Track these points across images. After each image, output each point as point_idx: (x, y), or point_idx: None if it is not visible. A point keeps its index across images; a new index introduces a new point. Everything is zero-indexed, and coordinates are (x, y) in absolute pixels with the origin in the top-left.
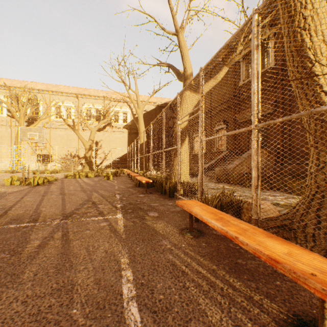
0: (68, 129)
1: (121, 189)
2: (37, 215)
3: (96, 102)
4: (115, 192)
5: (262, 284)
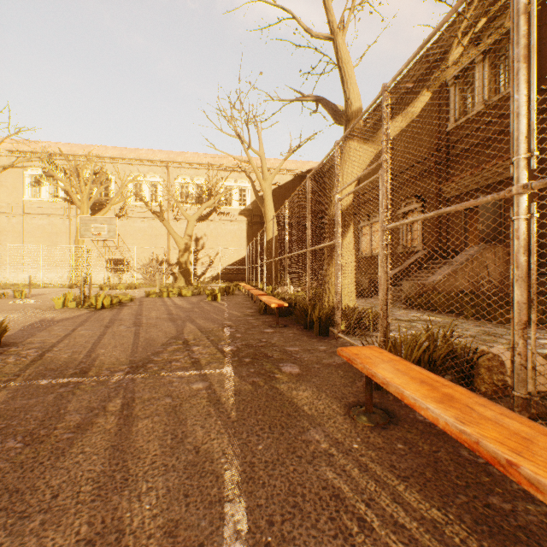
0: (153, 218)
1: (234, 318)
2: (88, 362)
3: (196, 173)
4: (223, 323)
5: None
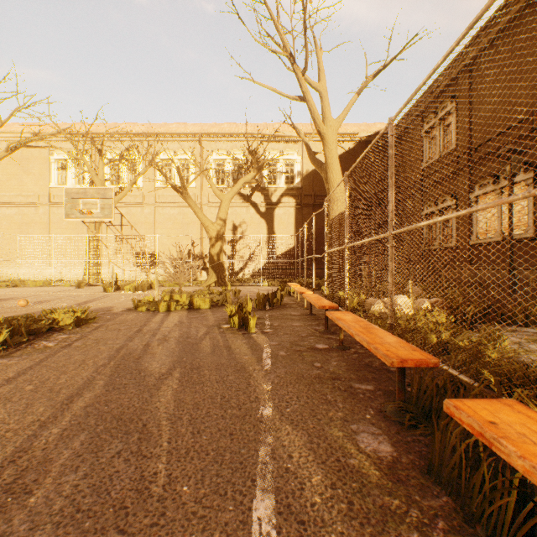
0: (184, 203)
1: None
2: None
3: (233, 147)
4: None
5: None
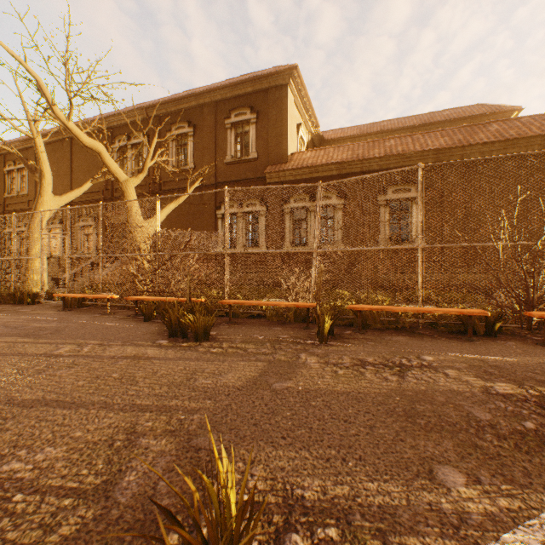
0: None
1: None
2: None
3: None
4: None
5: (99, 312)
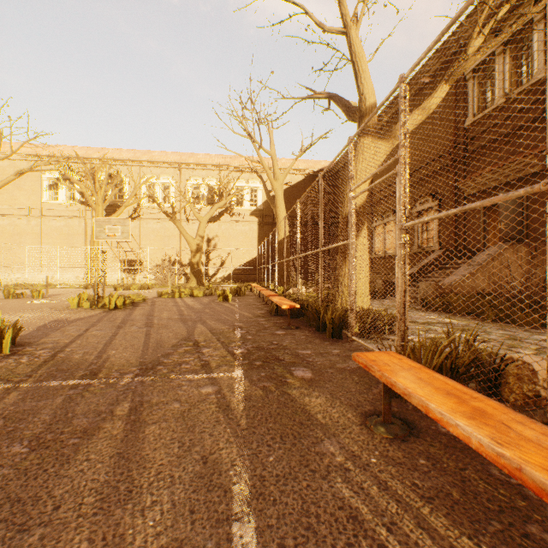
0: (166, 219)
1: (244, 319)
2: (99, 363)
3: (207, 174)
4: (234, 324)
5: None
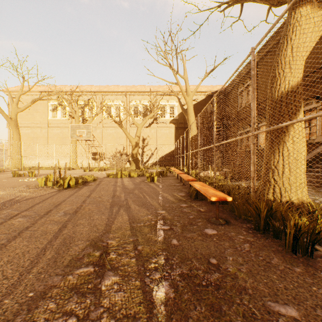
0: (117, 127)
1: (167, 205)
2: None
3: (143, 98)
4: (156, 212)
5: None
